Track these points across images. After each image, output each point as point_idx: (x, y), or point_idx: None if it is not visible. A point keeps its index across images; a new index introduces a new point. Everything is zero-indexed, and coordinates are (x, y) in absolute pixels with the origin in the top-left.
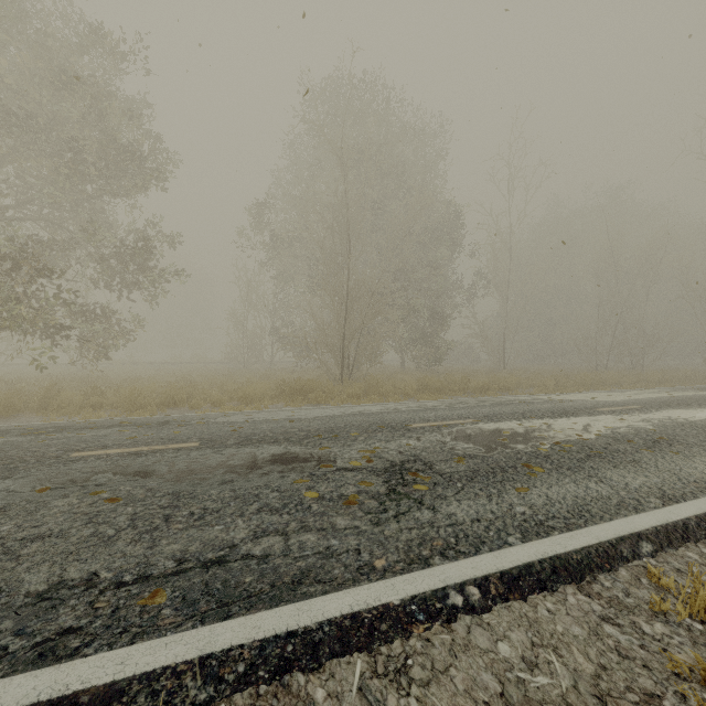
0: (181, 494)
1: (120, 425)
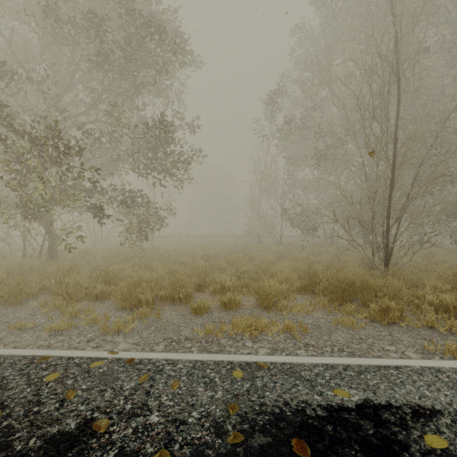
0: None
1: None
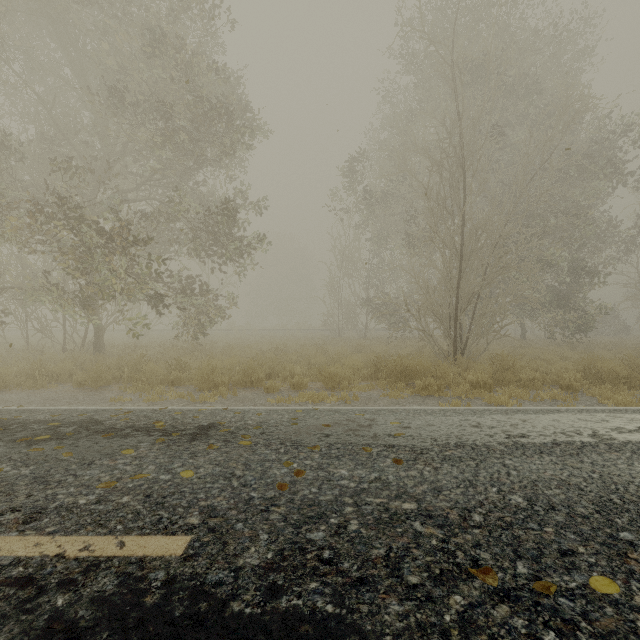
0: None
1: (149, 428)
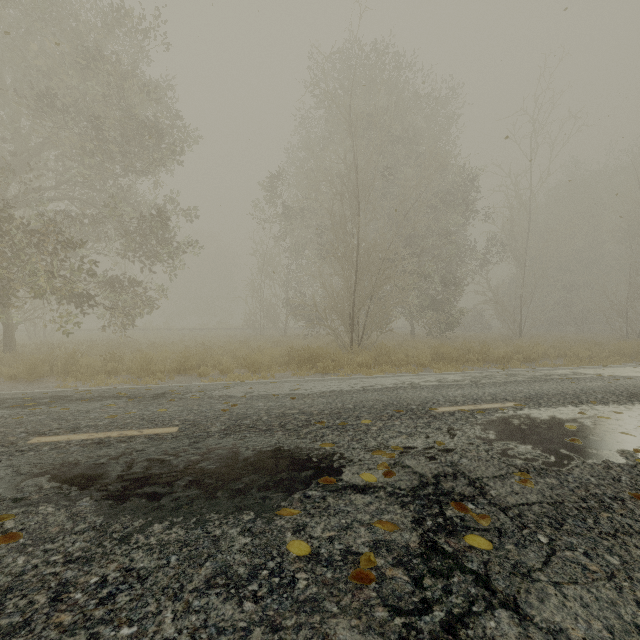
0: (110, 530)
1: (115, 396)
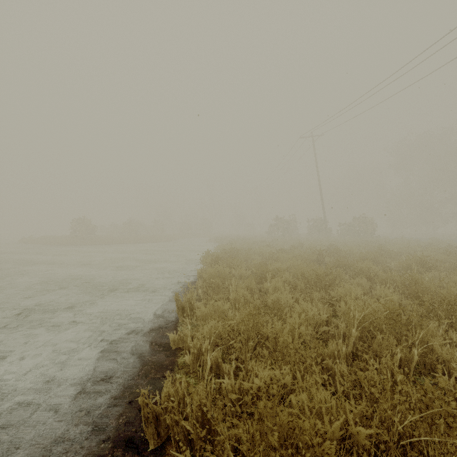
0: None
1: None
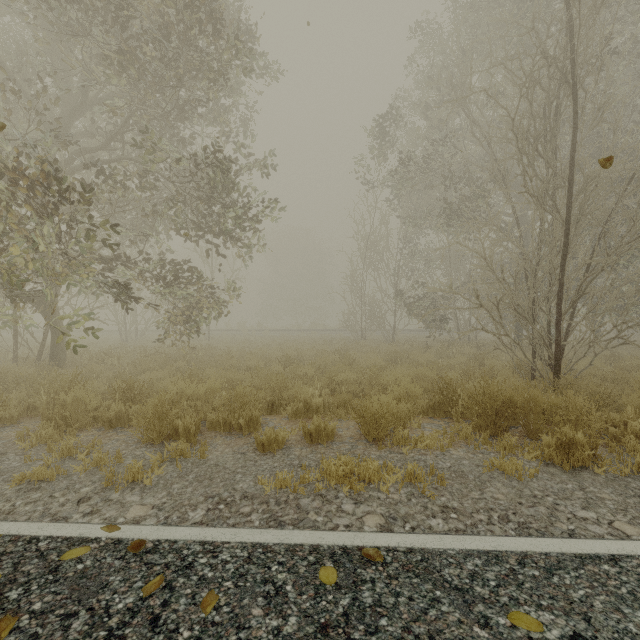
0: None
1: None
